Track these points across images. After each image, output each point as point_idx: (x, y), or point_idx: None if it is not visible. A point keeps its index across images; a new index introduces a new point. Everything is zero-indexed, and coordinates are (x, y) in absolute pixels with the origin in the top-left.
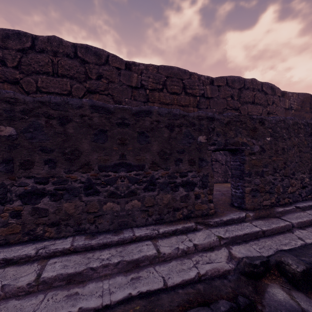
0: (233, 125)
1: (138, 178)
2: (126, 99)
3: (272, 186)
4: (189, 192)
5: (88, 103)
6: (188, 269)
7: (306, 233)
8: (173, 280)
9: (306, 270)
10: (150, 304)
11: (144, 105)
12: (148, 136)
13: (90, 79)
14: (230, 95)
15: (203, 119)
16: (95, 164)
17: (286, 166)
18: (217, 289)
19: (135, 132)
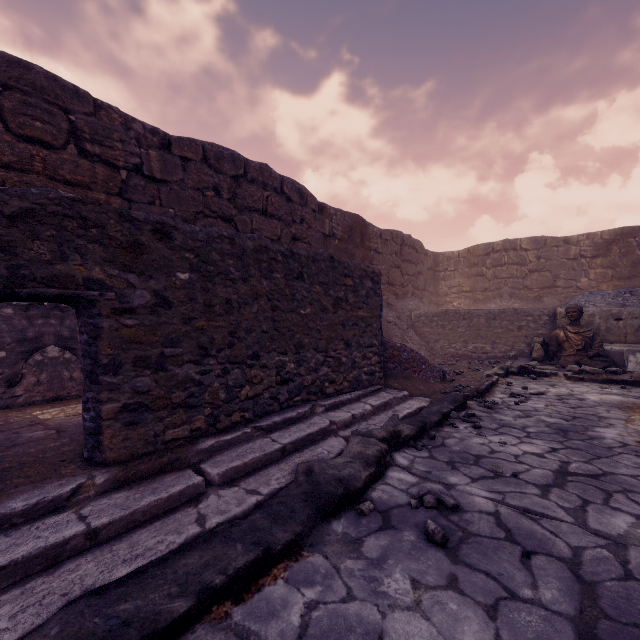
0: (50, 225)
1: None
2: None
3: (197, 391)
4: None
5: None
6: None
7: (230, 497)
8: None
9: None
10: None
11: None
12: None
13: None
14: (212, 186)
15: None
16: None
17: (237, 342)
18: None
19: None
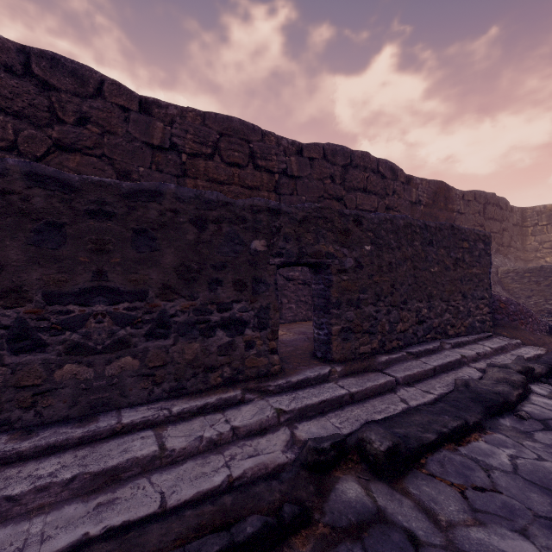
0: (313, 224)
1: (133, 316)
2: (141, 168)
3: (374, 323)
4: (236, 337)
5: (20, 168)
6: (214, 472)
7: (413, 392)
8: (181, 494)
9: (393, 448)
10: (122, 547)
11: (176, 181)
12: (155, 237)
13: (61, 122)
14: (329, 176)
15: (261, 212)
16: (37, 289)
17: (395, 291)
18: (256, 498)
19: (128, 230)
